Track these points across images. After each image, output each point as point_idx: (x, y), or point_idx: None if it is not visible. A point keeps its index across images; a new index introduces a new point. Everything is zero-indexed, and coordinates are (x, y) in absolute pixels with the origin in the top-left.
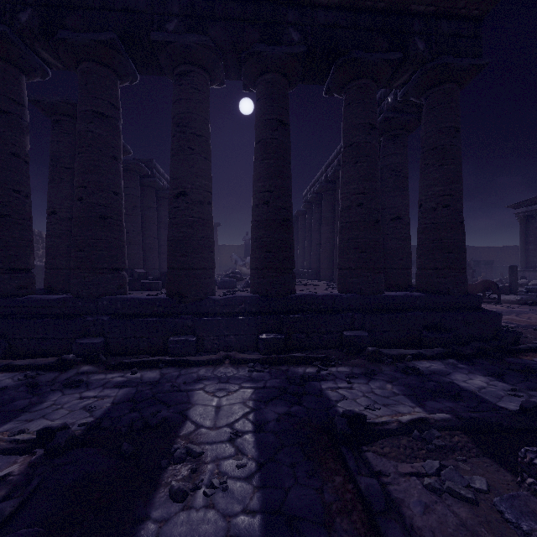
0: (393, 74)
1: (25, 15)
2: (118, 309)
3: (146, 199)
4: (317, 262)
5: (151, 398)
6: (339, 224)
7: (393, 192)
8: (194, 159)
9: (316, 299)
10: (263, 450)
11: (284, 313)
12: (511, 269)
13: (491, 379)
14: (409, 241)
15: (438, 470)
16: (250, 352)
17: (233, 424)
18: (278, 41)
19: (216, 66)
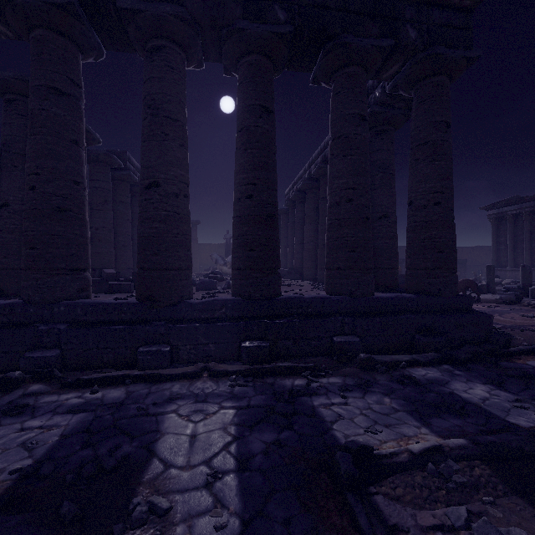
0: (383, 64)
1: None
2: (78, 315)
3: (119, 193)
4: (300, 261)
5: (111, 427)
6: (327, 221)
7: (380, 189)
8: (168, 146)
9: (304, 302)
10: (248, 500)
11: (268, 318)
12: (488, 269)
13: (491, 388)
14: (396, 240)
15: (467, 521)
16: (231, 362)
17: (211, 460)
18: (262, 19)
19: (194, 43)
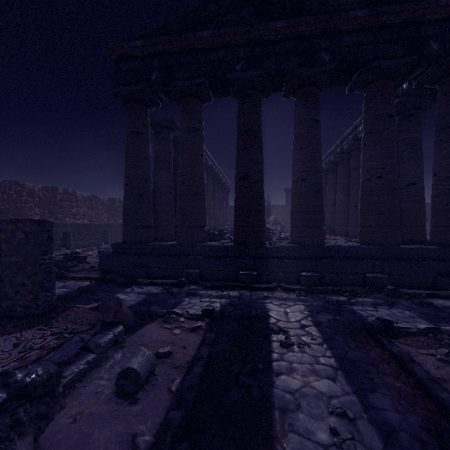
0: (409, 70)
1: (154, 75)
2: (206, 252)
3: None
4: (332, 220)
5: (242, 305)
6: (360, 192)
7: (408, 162)
8: (253, 153)
9: (343, 249)
10: (324, 334)
11: (317, 258)
12: None
13: None
14: (424, 203)
15: (447, 353)
16: (294, 285)
17: (300, 321)
18: (313, 63)
19: (267, 87)
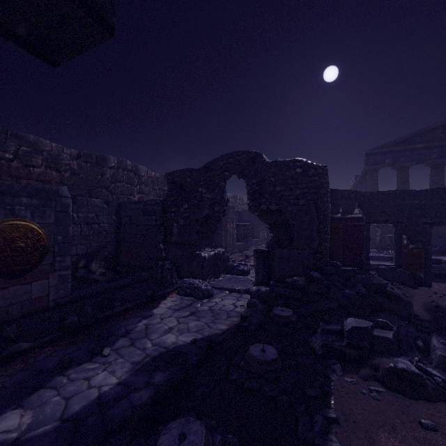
0: None
1: (387, 160)
2: None
3: None
4: None
5: None
6: None
7: None
8: None
9: None
10: None
11: None
12: None
13: None
14: None
15: None
16: None
17: None
18: None
19: None
